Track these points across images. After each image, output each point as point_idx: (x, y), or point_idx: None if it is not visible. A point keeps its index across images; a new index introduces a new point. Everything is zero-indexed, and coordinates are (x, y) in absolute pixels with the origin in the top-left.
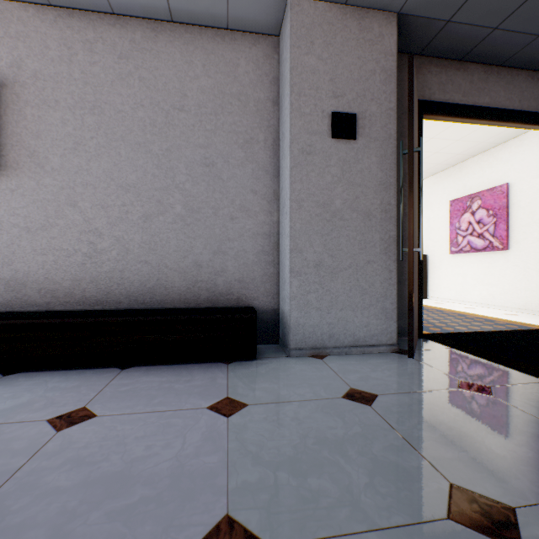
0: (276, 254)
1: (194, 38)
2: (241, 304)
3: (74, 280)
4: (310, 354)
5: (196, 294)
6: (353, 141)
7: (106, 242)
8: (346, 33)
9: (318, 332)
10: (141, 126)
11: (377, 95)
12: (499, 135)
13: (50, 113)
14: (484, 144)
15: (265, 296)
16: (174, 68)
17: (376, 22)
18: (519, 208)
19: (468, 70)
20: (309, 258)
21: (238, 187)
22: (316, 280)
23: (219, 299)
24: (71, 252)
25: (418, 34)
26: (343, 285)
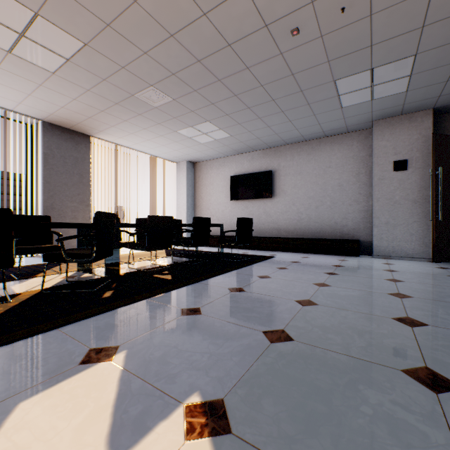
0: (370, 218)
1: (334, 140)
2: (354, 238)
3: (294, 228)
4: (382, 258)
5: (335, 234)
6: (405, 171)
7: (303, 216)
8: (401, 126)
9: (386, 249)
10: (314, 176)
11: (419, 148)
12: None
13: (287, 177)
14: None
15: (365, 235)
16: (326, 153)
17: (418, 117)
18: None
19: None
20: (382, 220)
21: (352, 192)
22: (385, 229)
23: (344, 236)
24: (293, 219)
25: None
26: (399, 231)
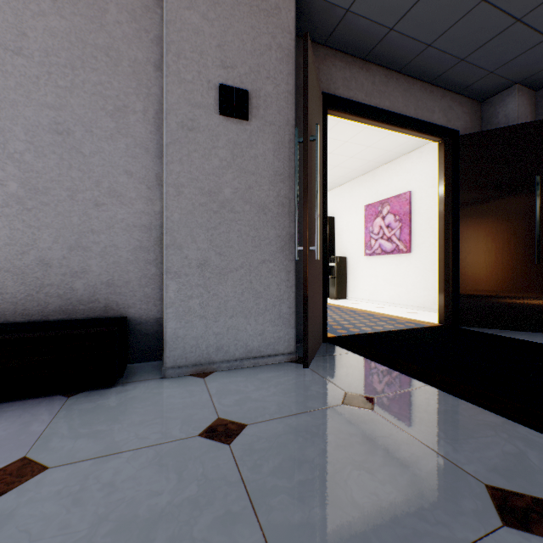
0: (159, 252)
1: None
2: (110, 314)
3: None
4: (192, 373)
5: (42, 302)
6: (246, 121)
7: None
8: None
9: (203, 344)
10: None
11: (274, 74)
12: (403, 145)
13: None
14: (392, 153)
15: (145, 302)
16: None
17: None
18: (419, 214)
19: (371, 71)
20: (191, 257)
21: (107, 165)
22: (200, 283)
23: (78, 308)
24: None
25: (320, 19)
26: (234, 288)
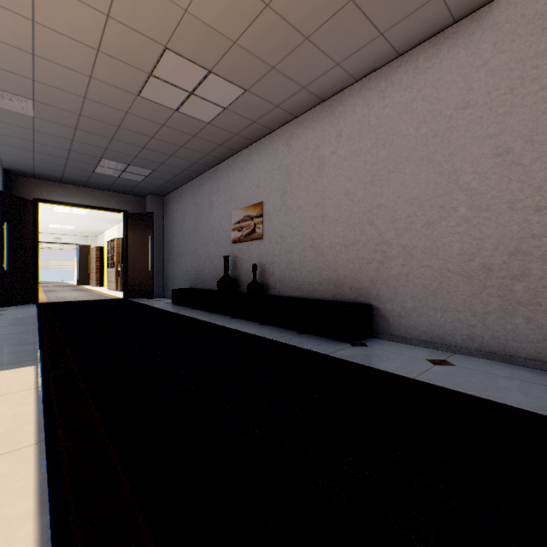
0: None
1: None
2: None
3: None
4: None
5: None
6: None
7: None
8: None
9: None
10: None
11: None
12: None
13: None
14: None
15: None
16: None
17: None
18: None
19: (67, 187)
20: None
21: None
22: None
23: None
24: None
25: (25, 174)
26: None
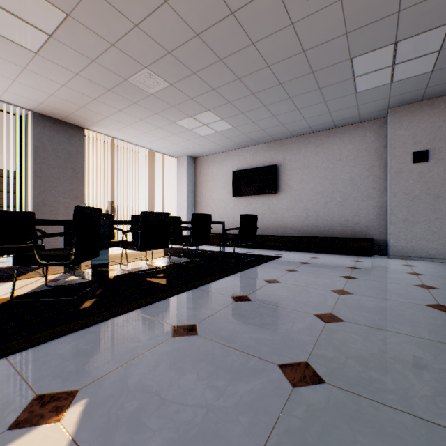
0: (385, 215)
1: (345, 131)
2: (366, 237)
3: (300, 226)
4: (399, 259)
5: (345, 232)
6: (426, 162)
7: (311, 213)
8: (422, 113)
9: (404, 249)
10: (323, 170)
11: (443, 137)
12: None
13: (293, 171)
14: None
15: (379, 234)
16: (336, 145)
17: (442, 102)
18: None
19: None
20: (399, 217)
21: (365, 187)
22: (403, 227)
23: (356, 234)
24: (299, 216)
25: None
26: (419, 229)
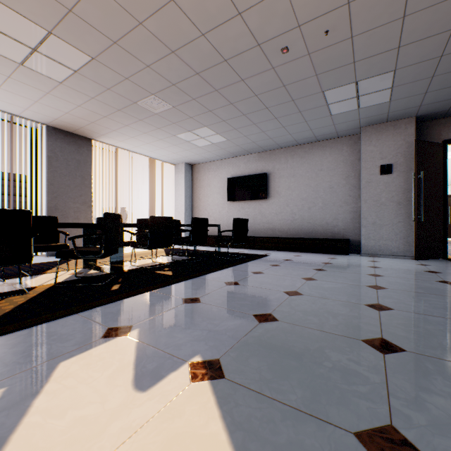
0: (359, 219)
1: (326, 144)
2: (344, 238)
3: (288, 228)
4: (369, 256)
5: (326, 234)
6: (390, 174)
7: (297, 217)
8: (387, 133)
9: (373, 248)
10: (307, 178)
11: (403, 153)
12: None
13: (281, 179)
14: None
15: (354, 235)
16: (318, 157)
17: (402, 124)
18: None
19: None
20: (369, 221)
21: (343, 194)
22: (372, 229)
23: (335, 236)
24: (287, 220)
25: (434, 115)
26: (385, 231)
